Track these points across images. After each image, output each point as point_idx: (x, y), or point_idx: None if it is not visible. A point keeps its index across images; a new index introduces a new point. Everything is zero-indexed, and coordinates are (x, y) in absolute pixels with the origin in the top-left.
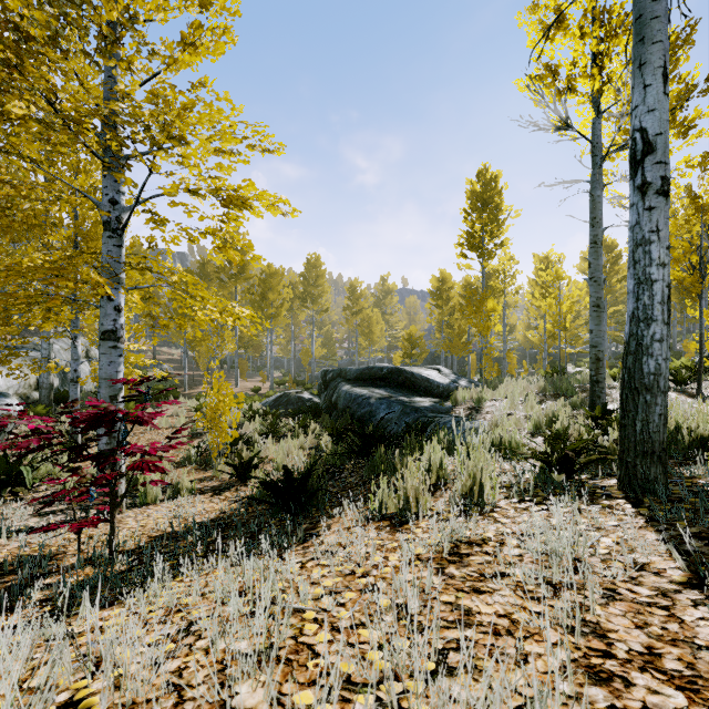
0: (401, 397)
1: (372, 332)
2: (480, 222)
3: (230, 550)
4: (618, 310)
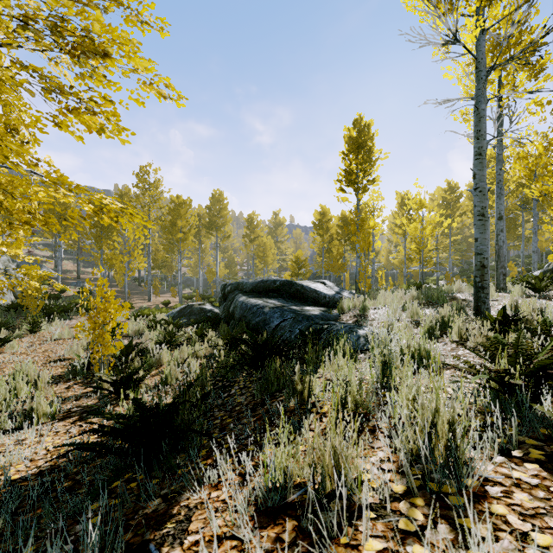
0: (293, 306)
1: (266, 256)
2: (355, 162)
3: None
4: (456, 240)
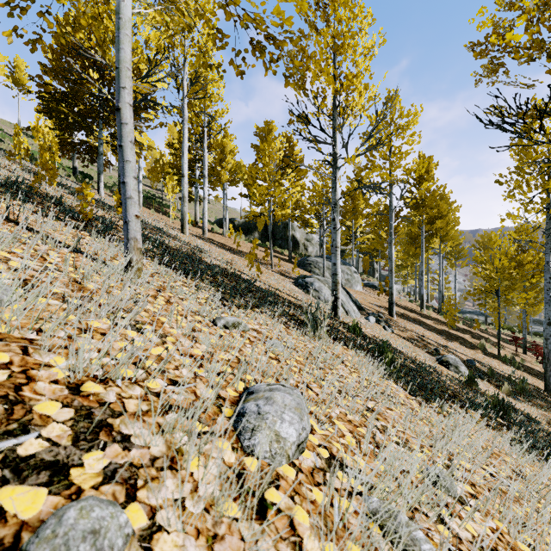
0: None
1: None
2: None
3: None
4: None
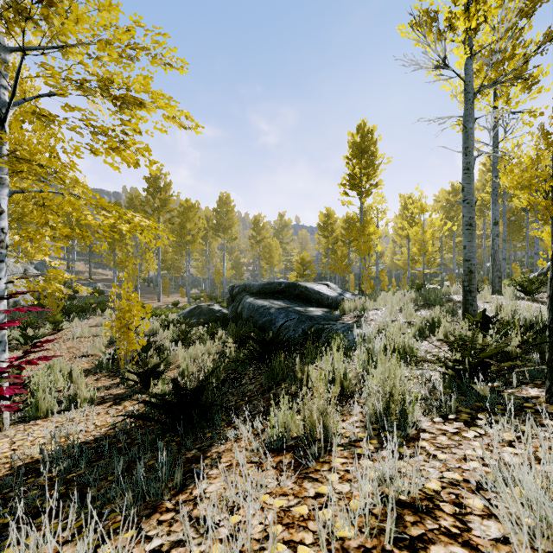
0: (297, 307)
1: (272, 257)
2: (359, 166)
3: (71, 513)
4: (461, 241)
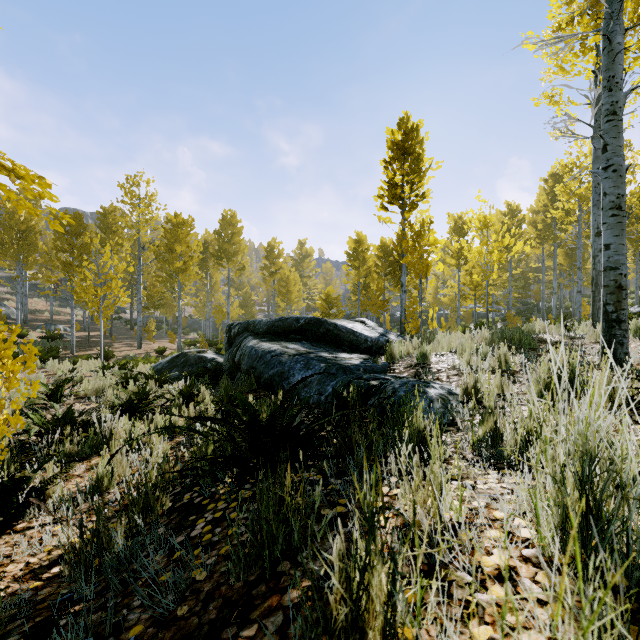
0: (322, 353)
1: (290, 292)
2: (401, 172)
3: None
4: (512, 276)
